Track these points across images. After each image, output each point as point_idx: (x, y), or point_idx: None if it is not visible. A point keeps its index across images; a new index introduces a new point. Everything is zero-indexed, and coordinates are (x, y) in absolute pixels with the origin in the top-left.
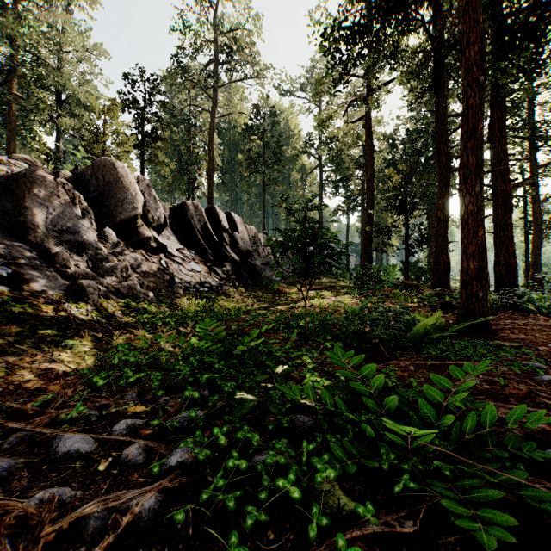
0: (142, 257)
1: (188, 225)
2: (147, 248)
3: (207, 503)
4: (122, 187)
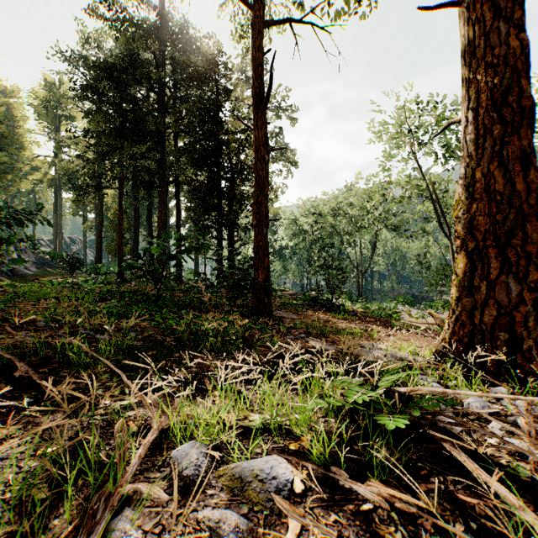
0: None
1: None
2: None
3: None
4: None
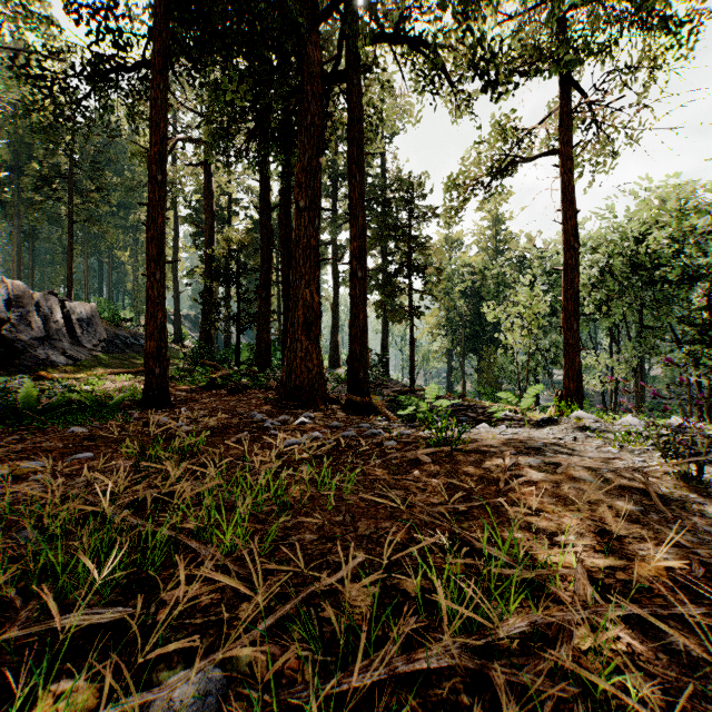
0: None
1: None
2: None
3: None
4: None
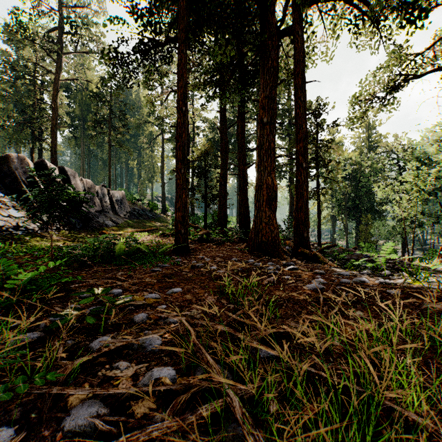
0: None
1: (13, 176)
2: None
3: None
4: None
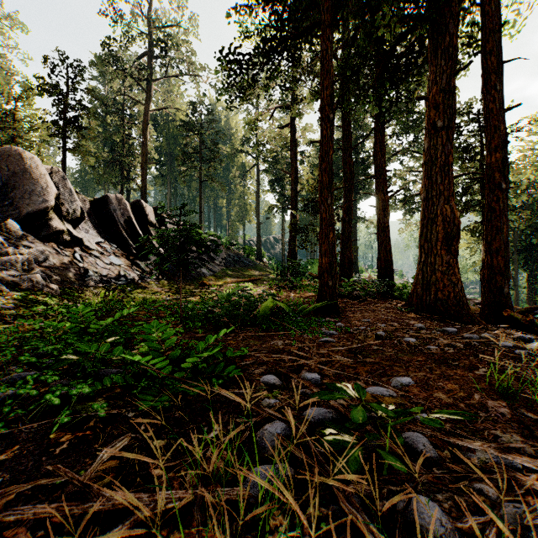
0: (52, 251)
1: (111, 219)
2: (59, 241)
3: (3, 418)
4: (31, 178)
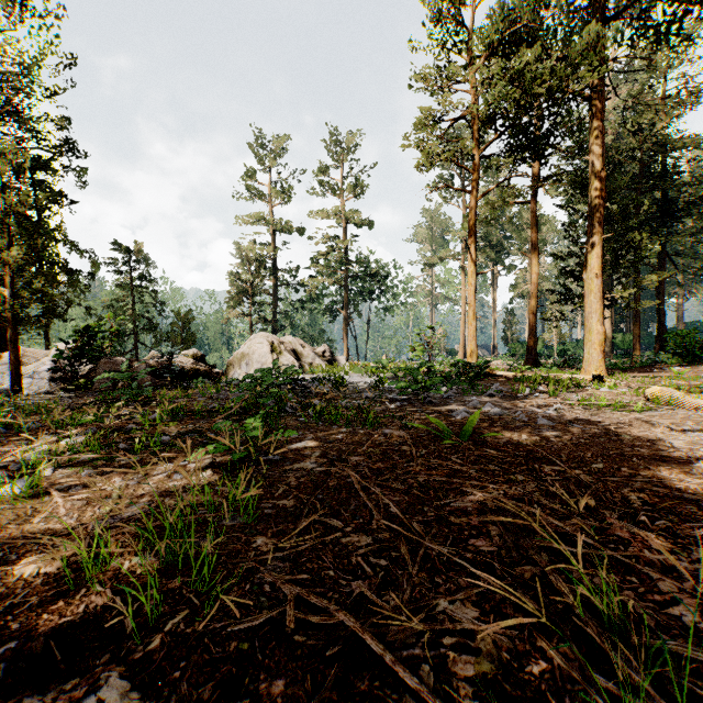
0: None
1: None
2: None
3: None
4: None
